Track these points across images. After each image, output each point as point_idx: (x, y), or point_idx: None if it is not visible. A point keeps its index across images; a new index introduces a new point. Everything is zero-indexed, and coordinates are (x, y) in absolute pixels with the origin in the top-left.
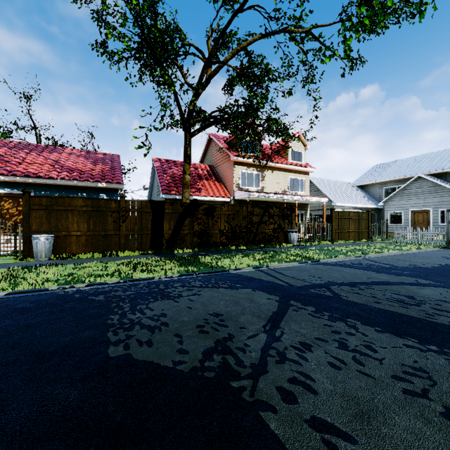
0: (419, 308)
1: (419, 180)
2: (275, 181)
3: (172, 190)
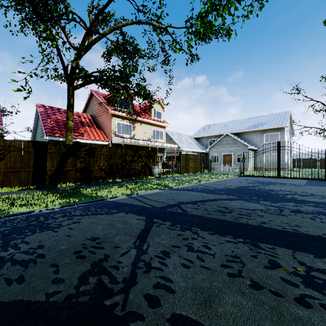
0: (231, 214)
1: (227, 136)
2: (143, 131)
3: (56, 133)
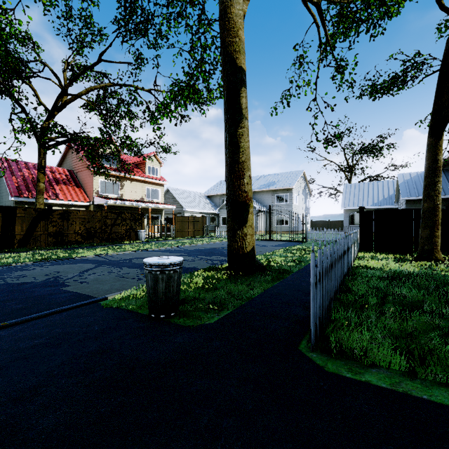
0: None
1: None
2: (134, 190)
3: (24, 194)
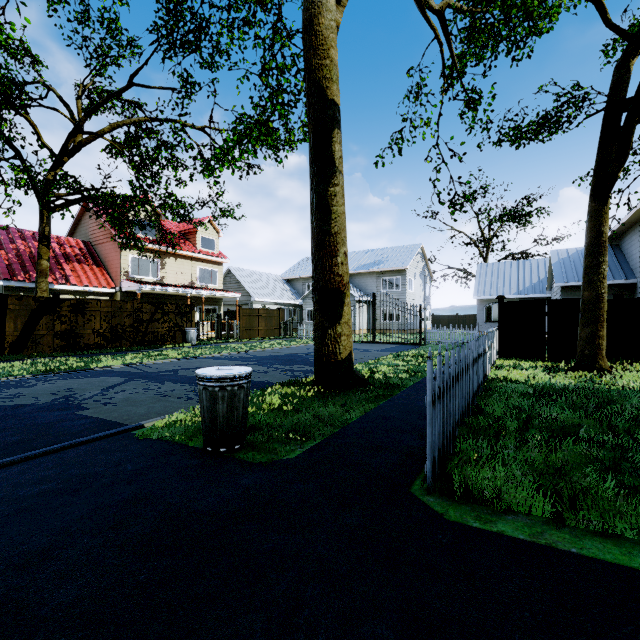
0: None
1: None
2: (180, 270)
3: (18, 276)
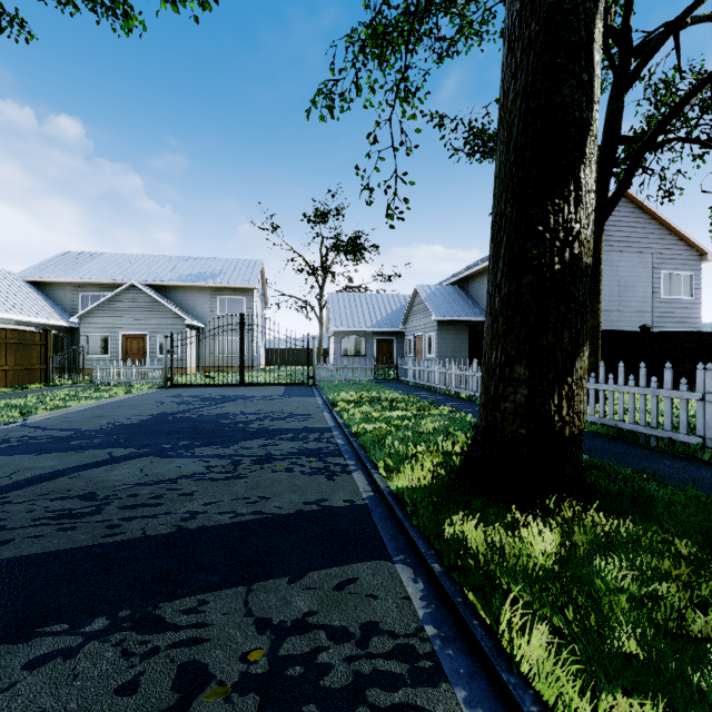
0: (98, 518)
1: (134, 290)
2: None
3: None
